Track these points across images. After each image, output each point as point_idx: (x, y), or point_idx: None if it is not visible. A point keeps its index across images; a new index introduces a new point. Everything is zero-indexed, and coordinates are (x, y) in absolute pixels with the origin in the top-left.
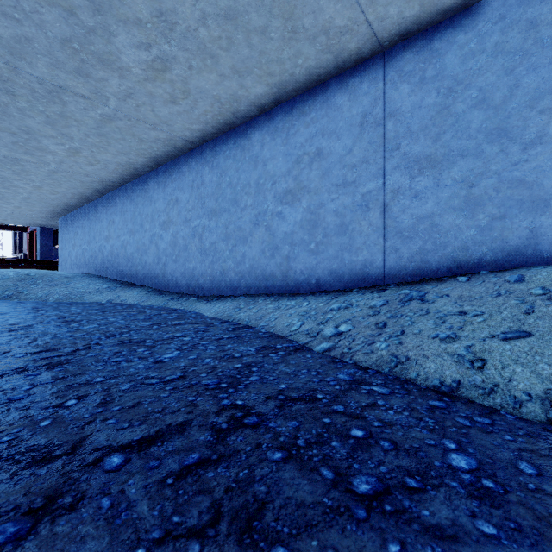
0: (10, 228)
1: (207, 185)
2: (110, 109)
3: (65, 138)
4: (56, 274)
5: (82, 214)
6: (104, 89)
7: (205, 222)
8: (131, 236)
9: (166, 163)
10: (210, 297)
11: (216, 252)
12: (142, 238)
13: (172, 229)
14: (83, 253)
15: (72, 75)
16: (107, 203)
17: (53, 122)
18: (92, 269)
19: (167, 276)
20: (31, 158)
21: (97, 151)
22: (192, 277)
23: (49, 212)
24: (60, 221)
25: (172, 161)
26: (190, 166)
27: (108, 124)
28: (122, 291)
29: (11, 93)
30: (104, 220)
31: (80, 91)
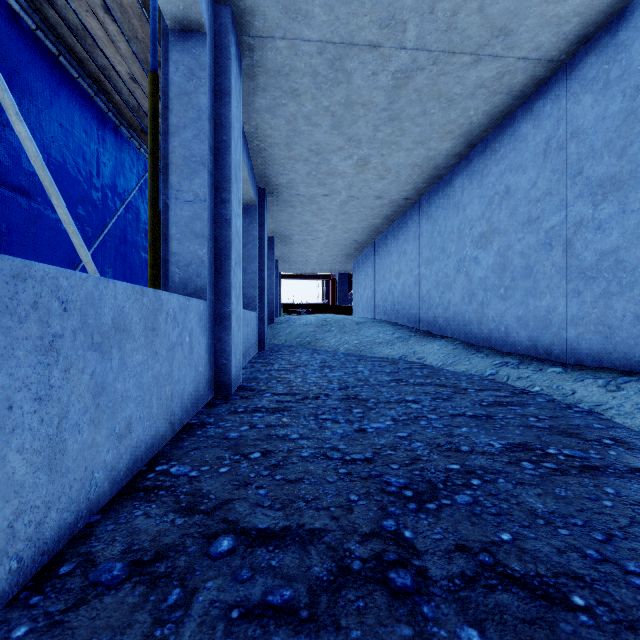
0: (318, 277)
1: (588, 133)
2: (407, 53)
3: (353, 145)
4: (348, 320)
5: (372, 251)
6: (400, 4)
7: (582, 211)
8: (427, 267)
9: (484, 138)
10: (603, 373)
11: (620, 270)
12: (443, 267)
13: (496, 244)
14: (372, 295)
15: (354, 3)
16: (397, 232)
17: (338, 122)
18: (382, 313)
19: (487, 323)
20: (324, 190)
21: (387, 153)
22: (545, 325)
23: (344, 255)
24: (353, 263)
25: (496, 129)
26: (538, 117)
27: (402, 91)
28: (418, 343)
29: (296, 94)
30: (394, 253)
31: (366, 37)
